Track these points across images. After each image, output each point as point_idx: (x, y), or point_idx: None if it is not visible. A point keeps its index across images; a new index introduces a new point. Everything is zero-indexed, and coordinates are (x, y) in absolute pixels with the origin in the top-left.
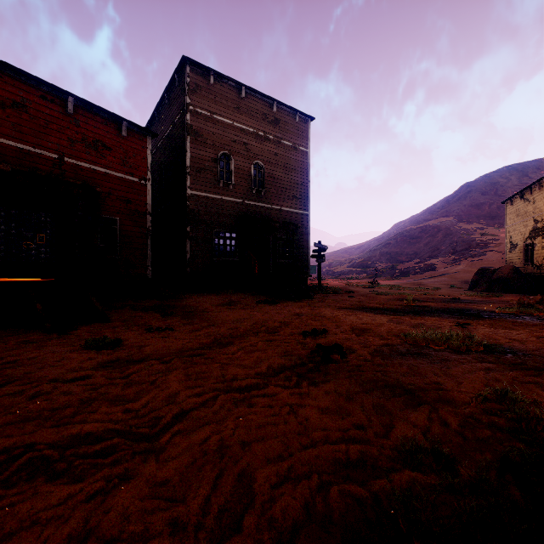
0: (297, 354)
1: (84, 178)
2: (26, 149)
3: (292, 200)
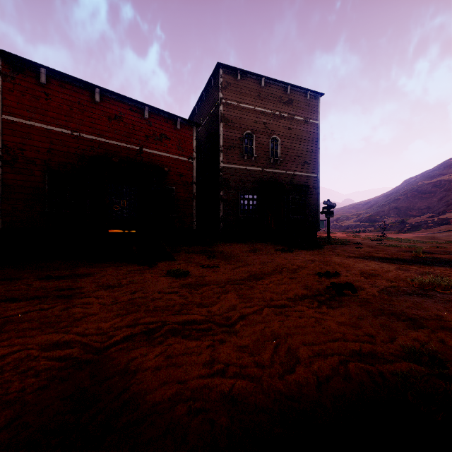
0: (316, 288)
1: (154, 161)
2: (122, 145)
3: (304, 165)
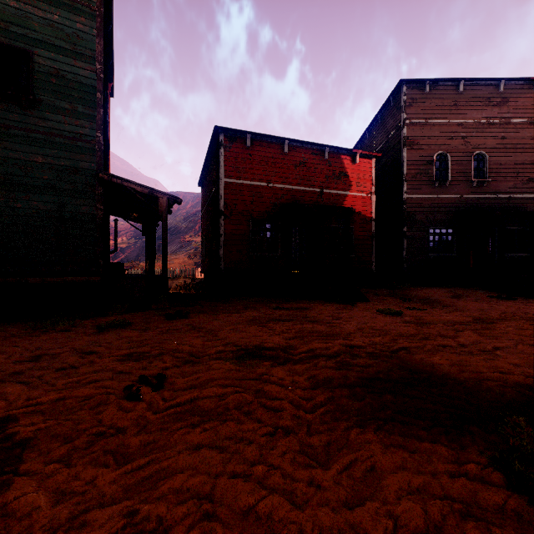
0: None
1: (333, 201)
2: (305, 189)
3: (527, 184)
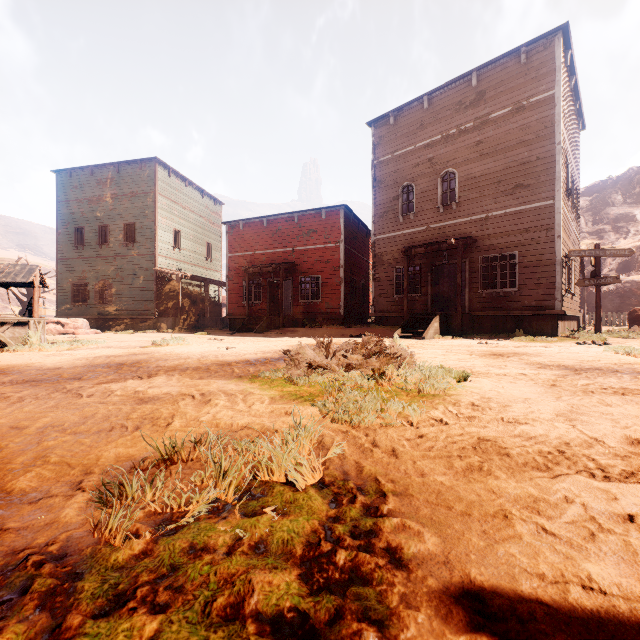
0: None
1: (303, 255)
2: (280, 251)
3: (513, 193)
